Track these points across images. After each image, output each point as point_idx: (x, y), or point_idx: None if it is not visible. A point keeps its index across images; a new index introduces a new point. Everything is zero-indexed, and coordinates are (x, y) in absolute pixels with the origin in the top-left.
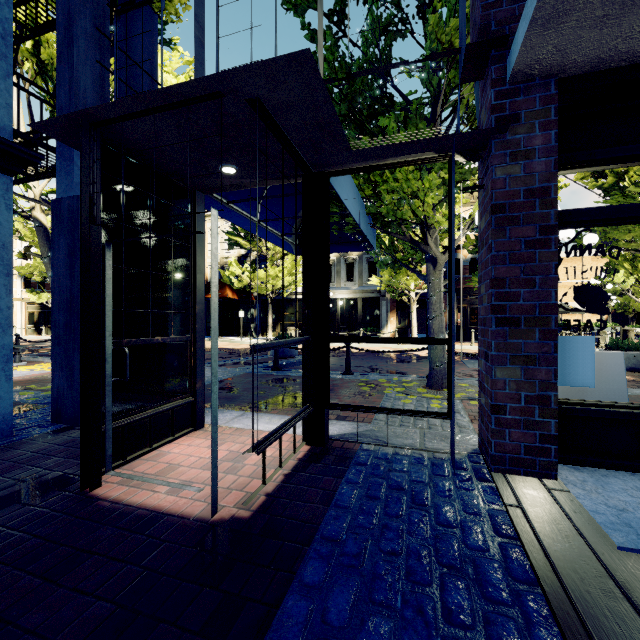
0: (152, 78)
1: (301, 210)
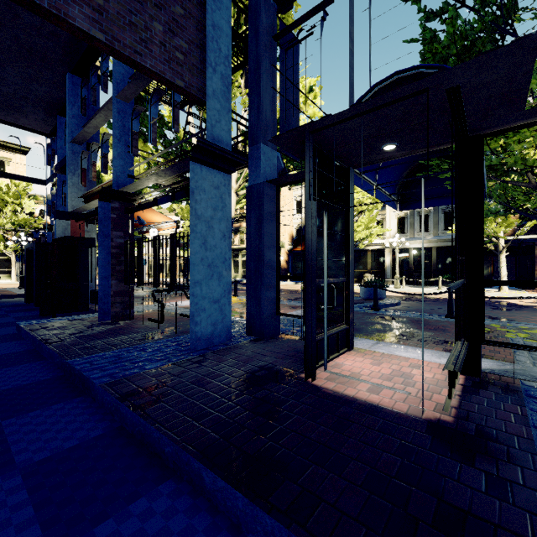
0: (298, 89)
1: (405, 171)
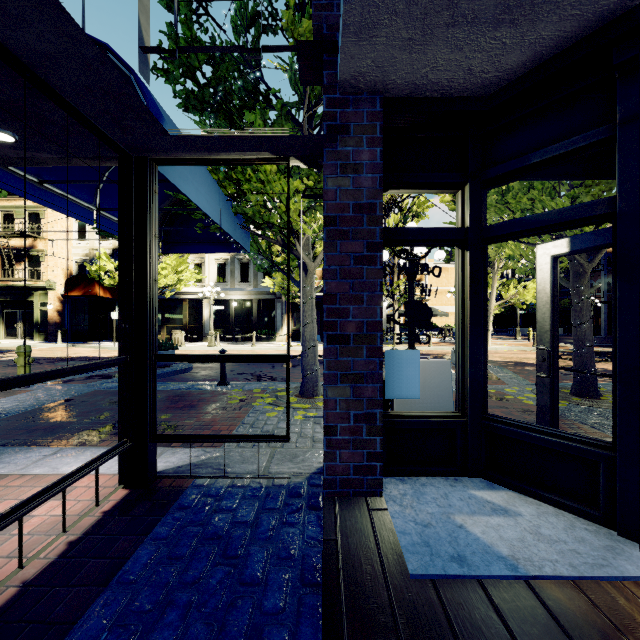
0: None
1: (165, 202)
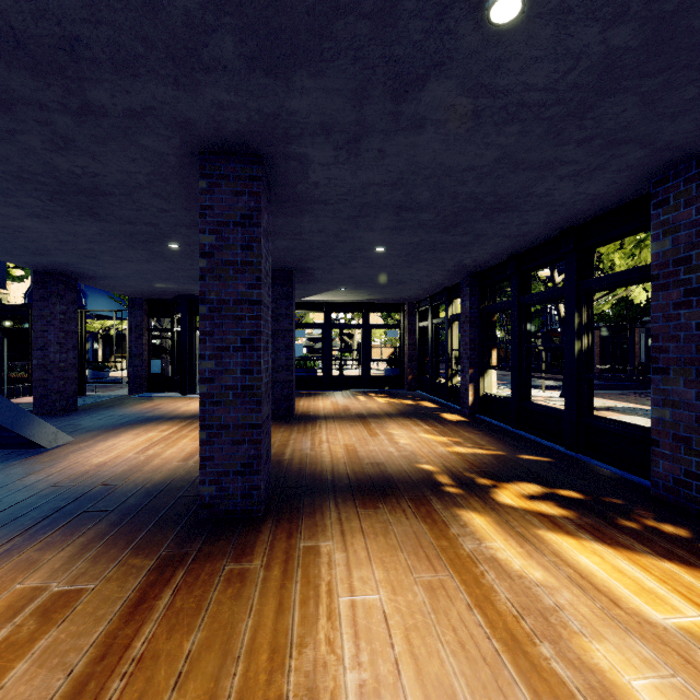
0: None
1: None
